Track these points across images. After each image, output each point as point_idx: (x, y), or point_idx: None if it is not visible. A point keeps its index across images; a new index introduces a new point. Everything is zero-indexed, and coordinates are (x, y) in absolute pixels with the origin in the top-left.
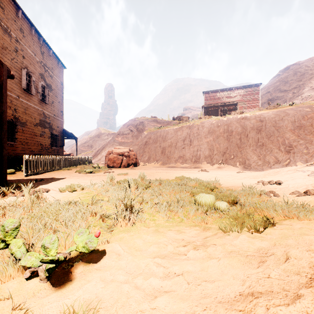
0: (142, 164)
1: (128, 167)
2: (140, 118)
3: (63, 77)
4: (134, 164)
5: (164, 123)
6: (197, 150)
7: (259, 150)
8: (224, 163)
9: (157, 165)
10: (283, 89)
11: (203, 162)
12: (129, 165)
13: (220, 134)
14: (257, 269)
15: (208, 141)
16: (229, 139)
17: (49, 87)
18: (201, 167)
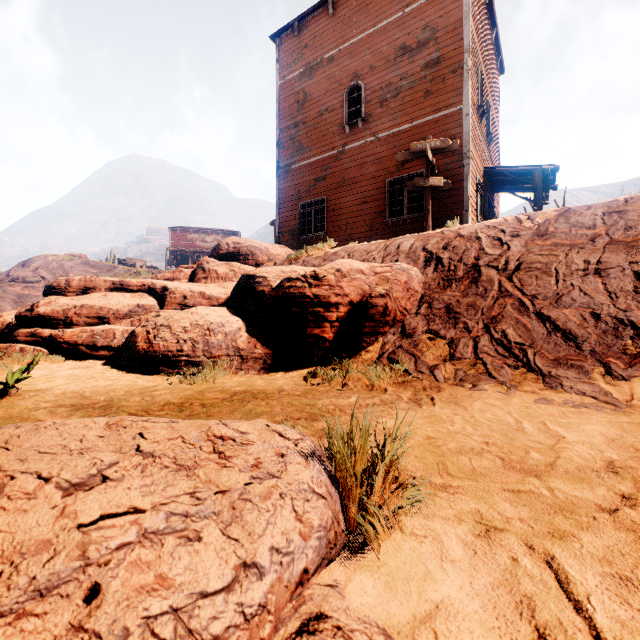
0: None
1: None
2: (58, 257)
3: None
4: None
5: (103, 269)
6: None
7: None
8: None
9: None
10: None
11: None
12: None
13: None
14: None
15: None
16: None
17: None
18: None
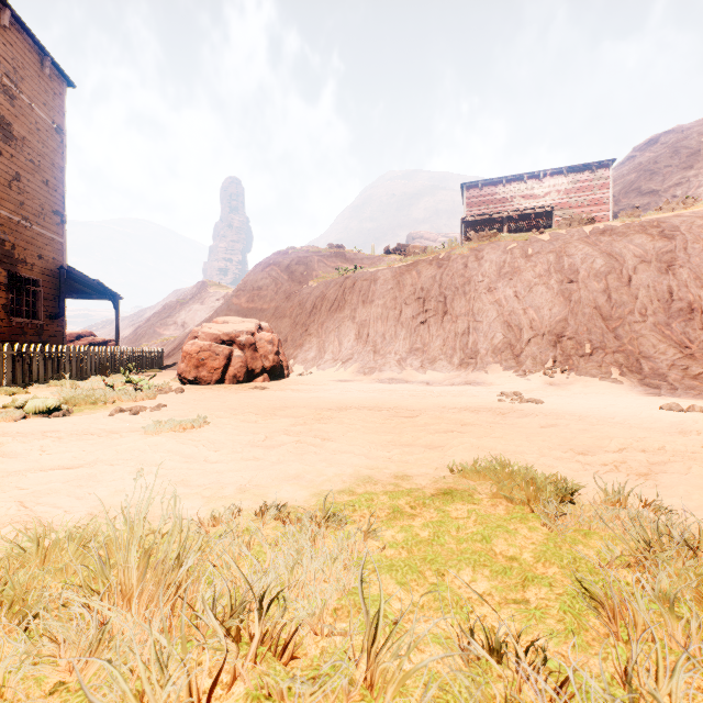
0: (300, 369)
1: (250, 381)
2: (300, 249)
3: (62, 110)
4: (270, 370)
5: (362, 262)
6: (468, 328)
7: (681, 325)
8: (566, 367)
9: (345, 374)
10: (648, 187)
11: (491, 364)
12: (253, 373)
13: (537, 279)
14: None
15: (501, 301)
16: (568, 293)
17: (1, 127)
18: (489, 380)
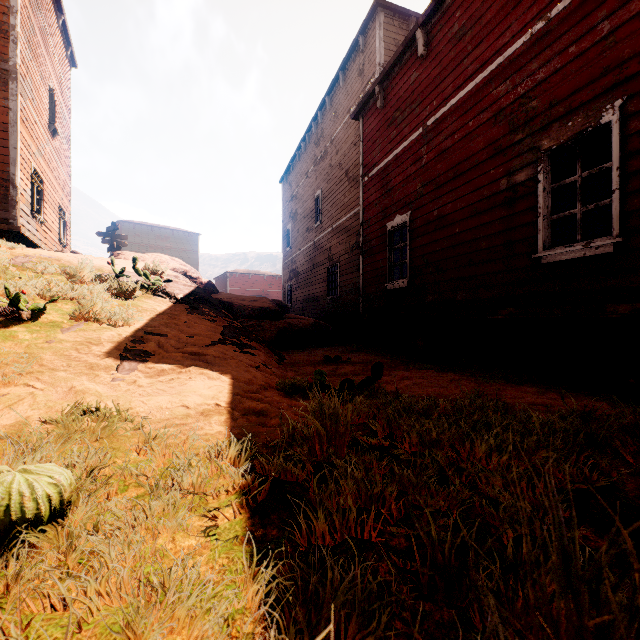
0: None
1: None
2: None
3: None
4: None
5: None
6: None
7: None
8: None
9: None
10: None
11: None
12: None
13: None
14: (189, 381)
15: None
16: None
17: None
18: None
